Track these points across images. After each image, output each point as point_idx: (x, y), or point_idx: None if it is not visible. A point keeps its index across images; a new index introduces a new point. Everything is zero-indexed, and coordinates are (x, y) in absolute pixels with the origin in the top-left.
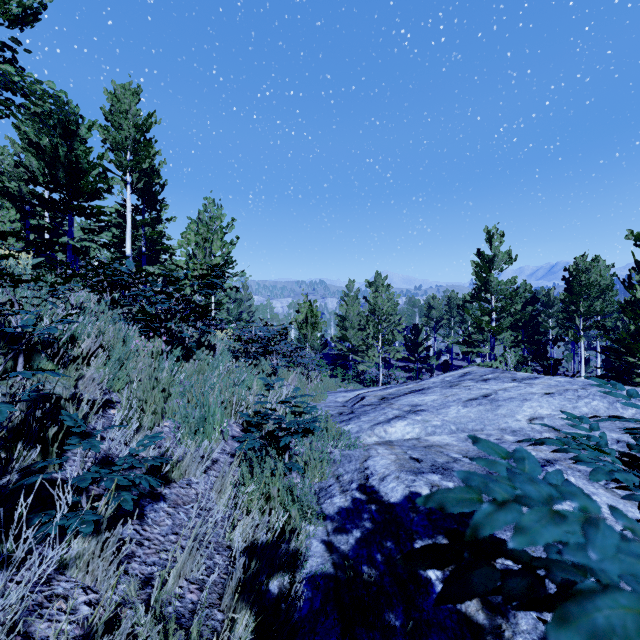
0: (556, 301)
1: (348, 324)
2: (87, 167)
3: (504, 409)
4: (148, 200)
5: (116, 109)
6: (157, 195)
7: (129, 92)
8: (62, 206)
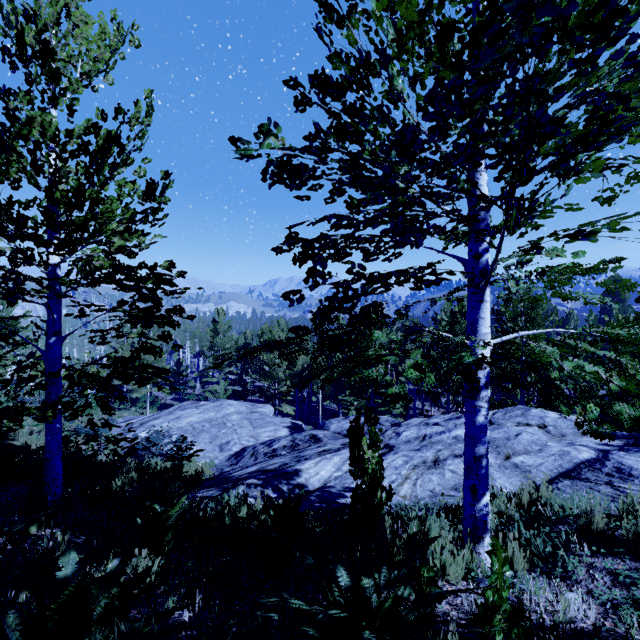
0: None
1: None
2: None
3: (181, 421)
4: None
5: None
6: None
7: None
8: None
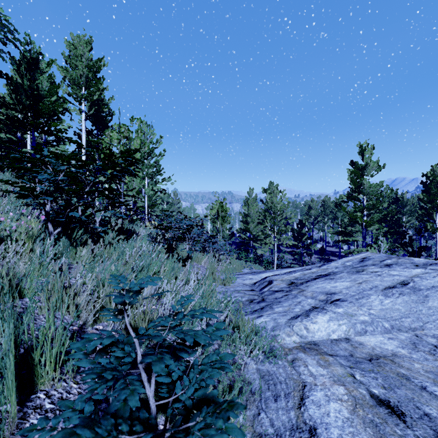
0: (408, 202)
1: (249, 219)
2: (46, 94)
3: (435, 301)
4: (100, 126)
5: (73, 54)
6: (107, 122)
7: (83, 41)
8: (24, 122)
